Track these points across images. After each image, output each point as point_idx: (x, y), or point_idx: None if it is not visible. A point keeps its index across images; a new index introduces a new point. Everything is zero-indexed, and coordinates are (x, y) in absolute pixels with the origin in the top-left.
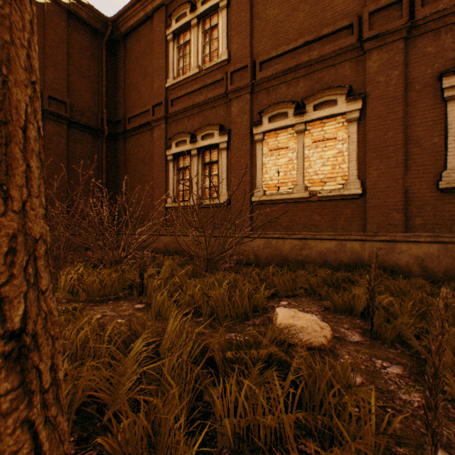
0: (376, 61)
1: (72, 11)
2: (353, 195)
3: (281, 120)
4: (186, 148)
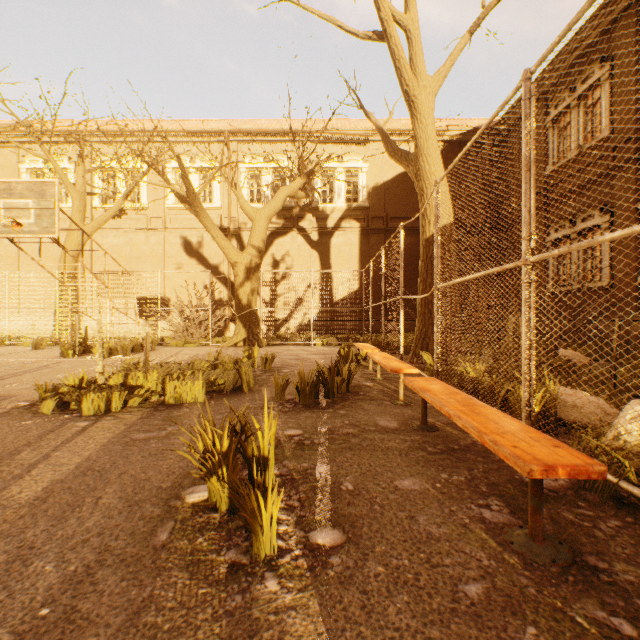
0: None
1: (460, 141)
2: None
3: None
4: (564, 233)
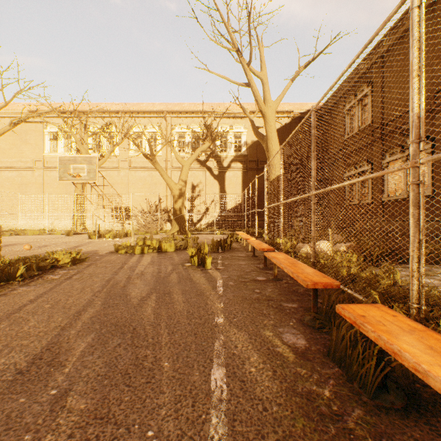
0: (439, 119)
1: (300, 117)
2: (428, 196)
3: (394, 156)
4: (352, 173)
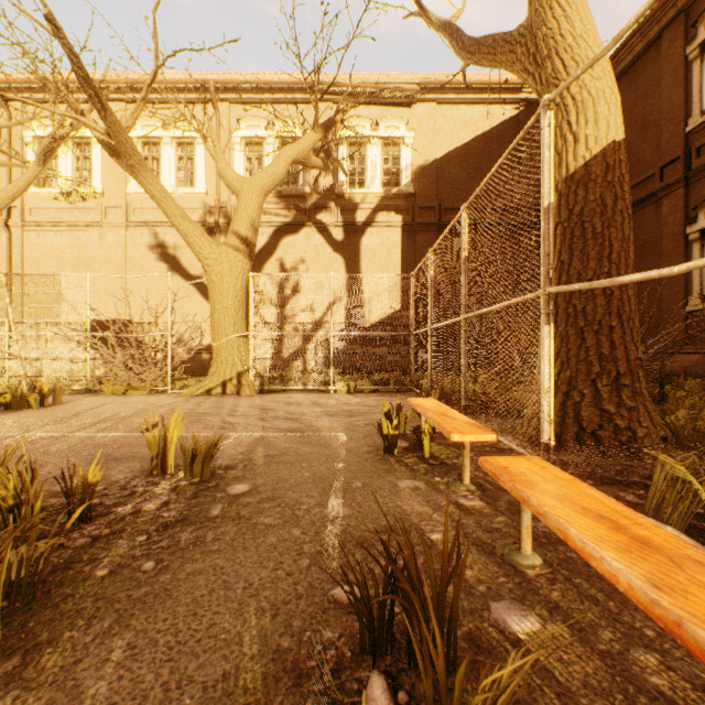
0: None
1: None
2: None
3: None
4: None
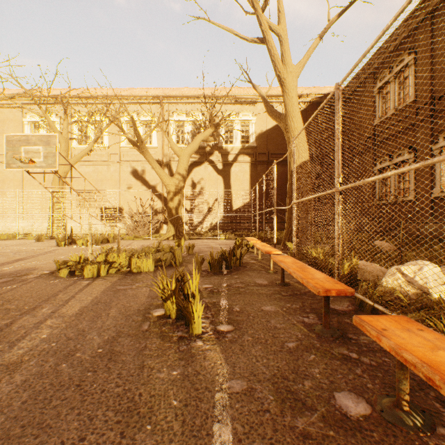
0: None
1: (318, 102)
2: None
3: None
4: (386, 164)
